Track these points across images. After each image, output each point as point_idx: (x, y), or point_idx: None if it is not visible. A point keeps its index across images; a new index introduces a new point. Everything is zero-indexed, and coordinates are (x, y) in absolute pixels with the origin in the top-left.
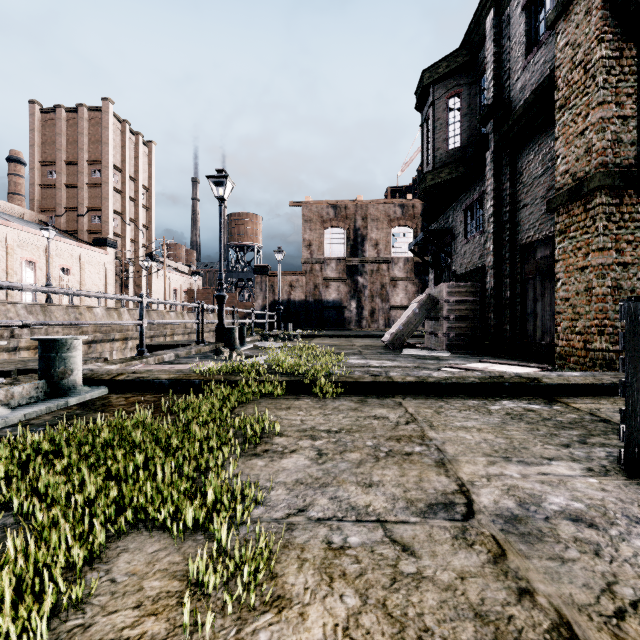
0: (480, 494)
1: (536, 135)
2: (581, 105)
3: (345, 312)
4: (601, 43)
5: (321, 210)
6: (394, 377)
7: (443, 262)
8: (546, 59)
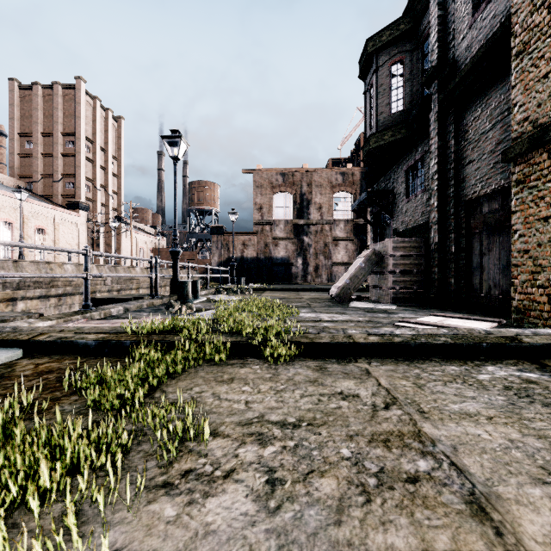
0: None
1: (483, 91)
2: (544, 47)
3: (292, 268)
4: None
5: (271, 177)
6: (355, 336)
7: (383, 221)
8: (496, 13)
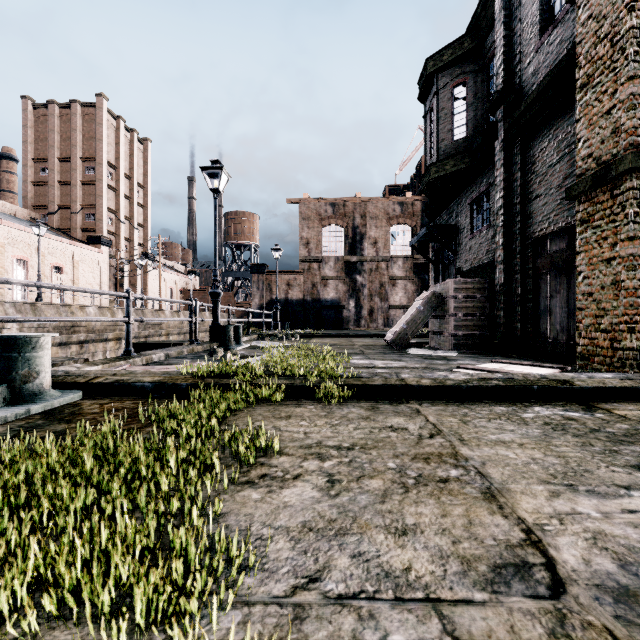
0: (559, 547)
1: (550, 121)
2: (607, 82)
3: (343, 311)
4: (632, 12)
5: (319, 208)
6: (407, 380)
7: (446, 259)
8: (563, 38)
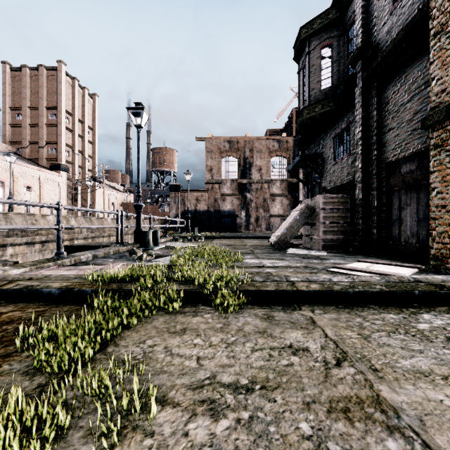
0: None
1: (402, 68)
2: None
3: (237, 219)
4: None
5: (219, 144)
6: (297, 284)
7: (314, 180)
8: (414, 0)
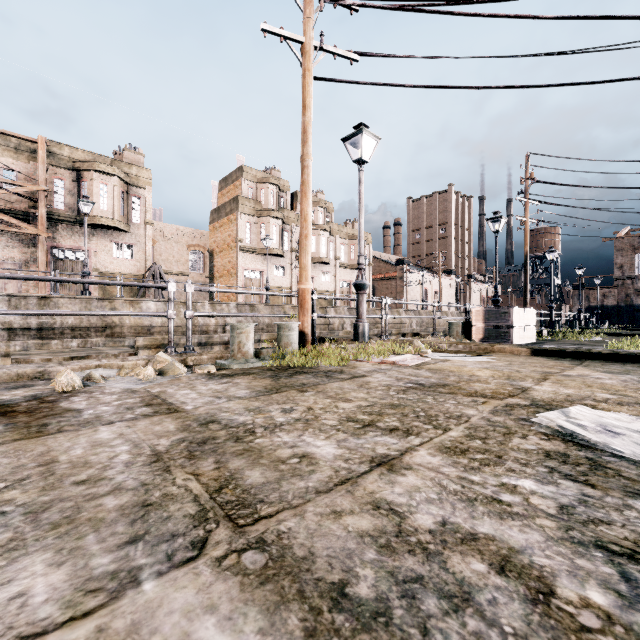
0: None
1: None
2: None
3: None
4: None
5: (632, 241)
6: None
7: None
8: None
